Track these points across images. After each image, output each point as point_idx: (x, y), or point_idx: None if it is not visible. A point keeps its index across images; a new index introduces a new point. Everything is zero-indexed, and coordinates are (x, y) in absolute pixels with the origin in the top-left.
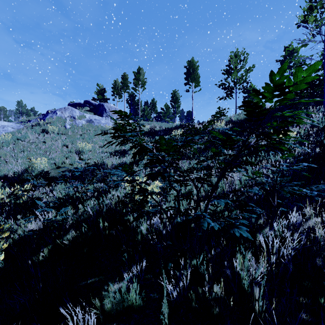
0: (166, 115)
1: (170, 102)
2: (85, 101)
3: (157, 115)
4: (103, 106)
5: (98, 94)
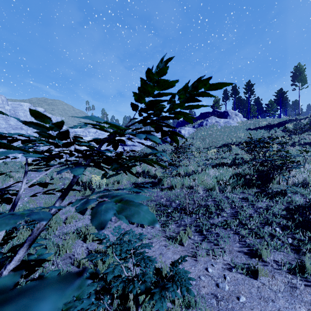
0: (271, 109)
1: (276, 99)
2: (214, 111)
3: (259, 109)
4: (227, 112)
5: (215, 103)
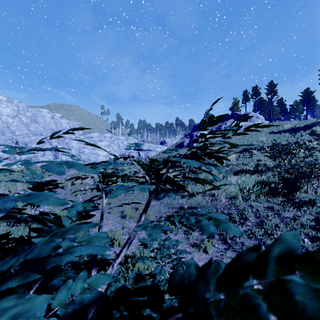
0: (296, 110)
1: (301, 99)
2: (233, 113)
3: (283, 110)
4: (248, 115)
5: (234, 105)
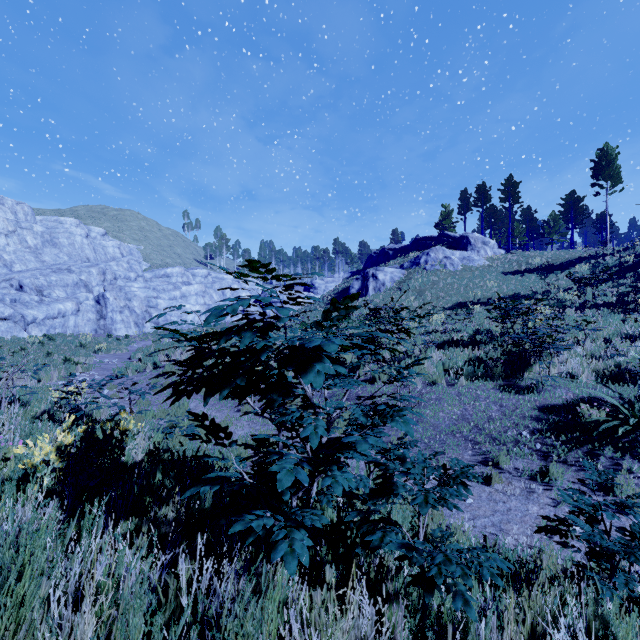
0: (553, 230)
1: (563, 211)
2: (441, 235)
3: (531, 229)
4: (468, 239)
5: (443, 218)
